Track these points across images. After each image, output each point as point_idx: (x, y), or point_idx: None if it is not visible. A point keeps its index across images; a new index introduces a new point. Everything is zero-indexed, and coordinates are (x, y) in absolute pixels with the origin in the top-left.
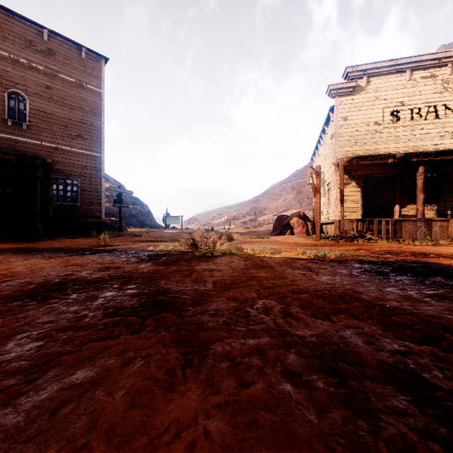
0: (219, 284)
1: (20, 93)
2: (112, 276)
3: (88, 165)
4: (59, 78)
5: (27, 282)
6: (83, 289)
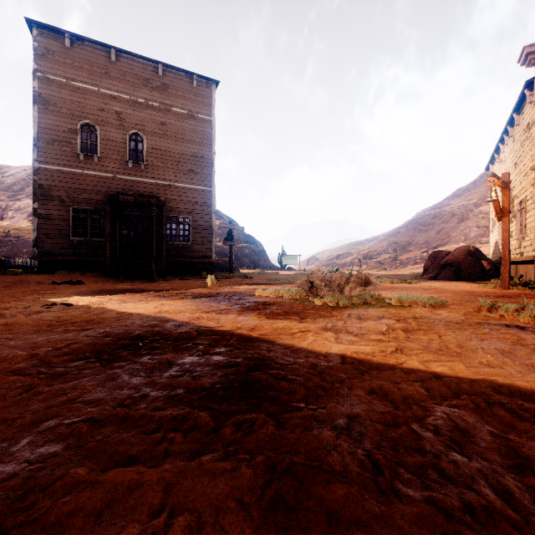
0: (351, 359)
1: (138, 134)
2: (201, 331)
3: (199, 201)
4: (172, 113)
5: (105, 333)
6: (160, 348)
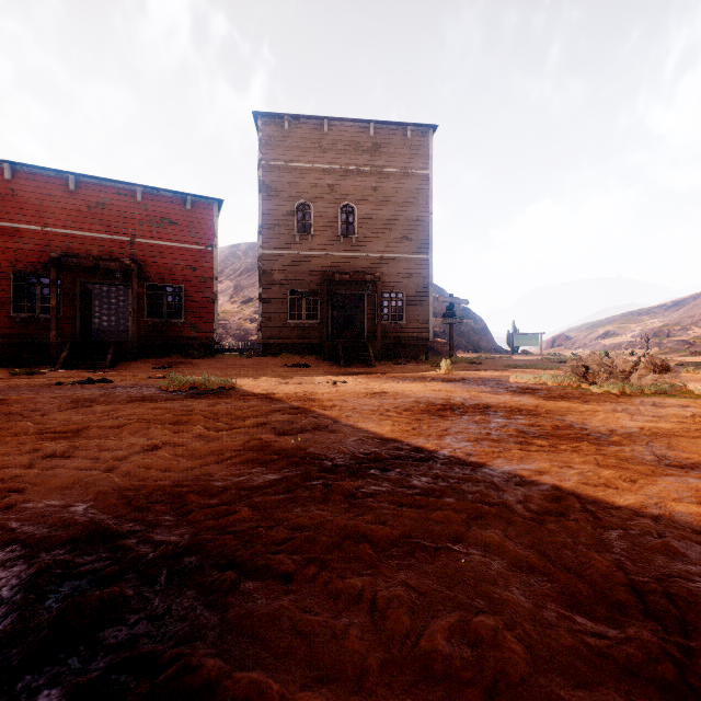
0: (650, 430)
1: (349, 205)
2: (490, 405)
3: (414, 273)
4: (383, 174)
5: (416, 401)
6: (469, 412)
